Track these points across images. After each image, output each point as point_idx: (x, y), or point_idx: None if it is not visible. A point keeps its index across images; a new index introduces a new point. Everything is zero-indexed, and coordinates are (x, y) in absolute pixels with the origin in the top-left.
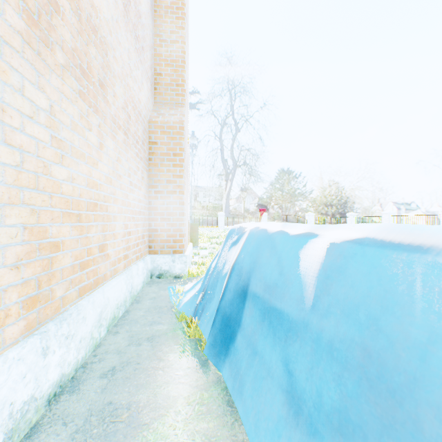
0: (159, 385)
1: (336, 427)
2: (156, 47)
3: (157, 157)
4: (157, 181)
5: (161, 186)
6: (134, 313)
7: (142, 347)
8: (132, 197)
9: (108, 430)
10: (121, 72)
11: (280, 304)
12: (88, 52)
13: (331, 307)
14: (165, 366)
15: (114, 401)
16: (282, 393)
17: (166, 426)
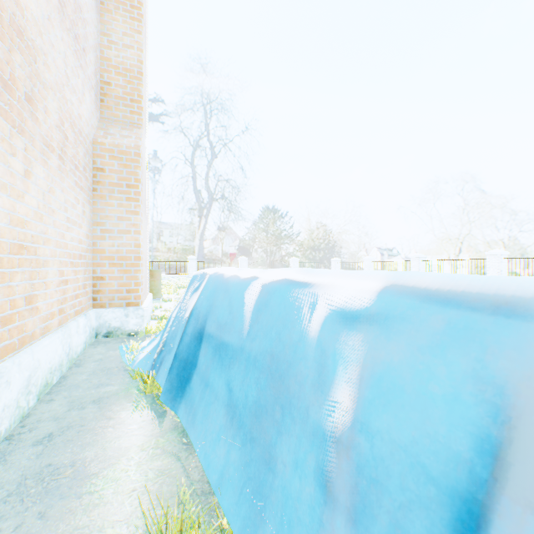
0: (109, 440)
1: (254, 413)
2: (103, 48)
3: (104, 188)
4: (105, 217)
5: (111, 223)
6: (74, 378)
7: (87, 410)
8: (70, 237)
9: (49, 487)
10: (54, 81)
11: (228, 338)
12: (12, 60)
13: (258, 332)
14: (116, 423)
15: (55, 462)
16: (224, 408)
17: (118, 471)
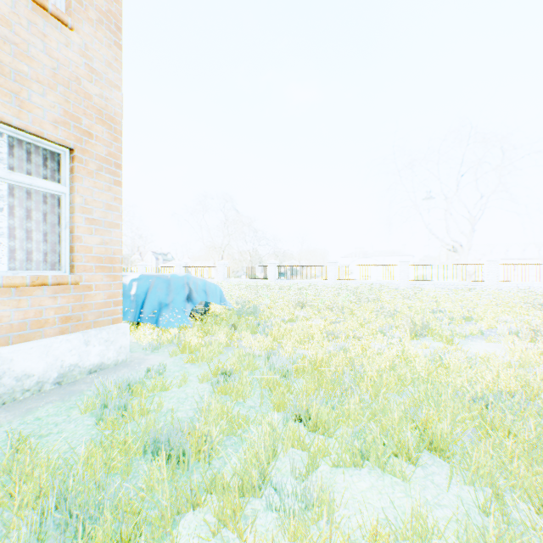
0: None
1: None
2: None
3: None
4: None
5: None
6: None
7: None
8: None
9: None
10: None
11: None
12: None
13: None
14: None
15: None
16: None
17: None
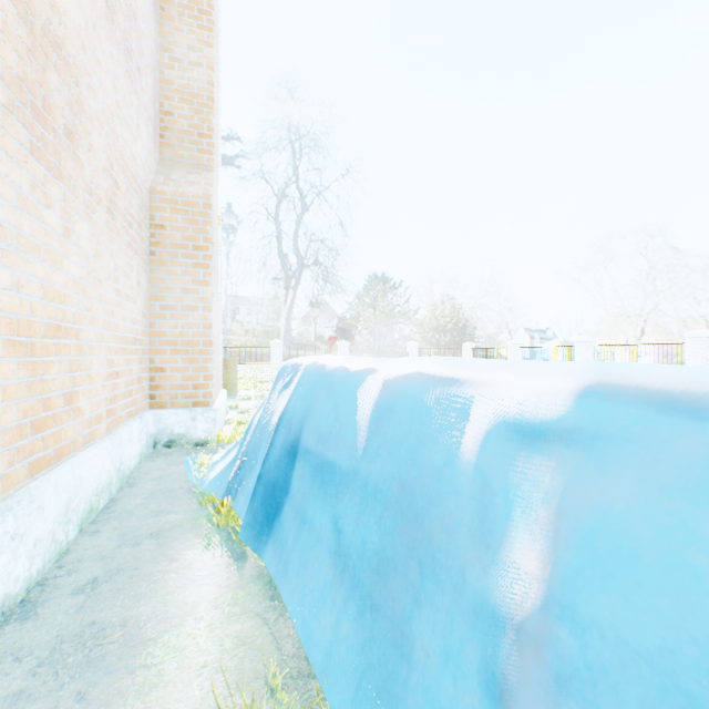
0: (171, 591)
1: (375, 568)
2: (163, 68)
3: (165, 251)
4: (166, 289)
5: (173, 297)
6: (126, 502)
7: (142, 546)
8: (122, 316)
9: (92, 655)
10: (101, 111)
11: (333, 455)
12: (46, 81)
13: (379, 449)
14: (180, 567)
15: (100, 620)
16: (330, 556)
17: (183, 636)
